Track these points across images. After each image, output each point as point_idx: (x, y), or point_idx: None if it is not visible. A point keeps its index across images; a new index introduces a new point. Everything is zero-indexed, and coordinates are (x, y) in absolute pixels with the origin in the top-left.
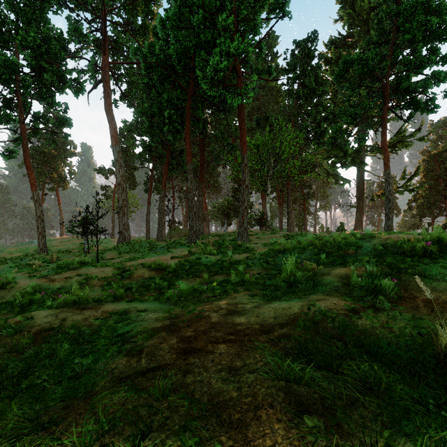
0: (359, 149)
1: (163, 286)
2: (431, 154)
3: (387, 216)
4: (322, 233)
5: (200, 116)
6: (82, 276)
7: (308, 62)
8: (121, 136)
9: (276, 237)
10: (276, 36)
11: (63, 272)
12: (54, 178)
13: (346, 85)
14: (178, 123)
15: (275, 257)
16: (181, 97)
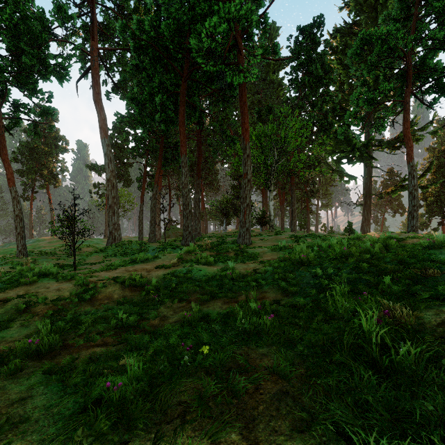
0: (367, 143)
1: (129, 323)
2: (441, 149)
3: (412, 214)
4: (332, 234)
5: (196, 103)
6: (25, 297)
7: (313, 49)
8: (114, 131)
9: (282, 239)
10: (277, 27)
11: (9, 289)
12: (44, 175)
13: (362, 66)
14: (172, 111)
15: (295, 271)
16: (175, 82)
